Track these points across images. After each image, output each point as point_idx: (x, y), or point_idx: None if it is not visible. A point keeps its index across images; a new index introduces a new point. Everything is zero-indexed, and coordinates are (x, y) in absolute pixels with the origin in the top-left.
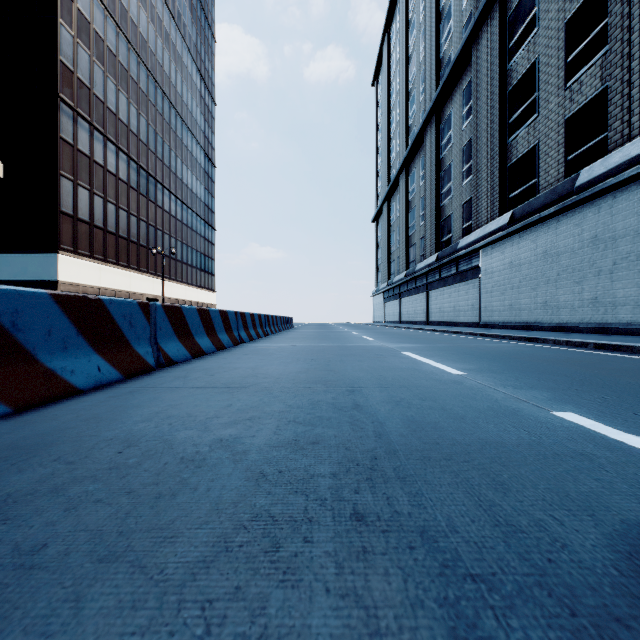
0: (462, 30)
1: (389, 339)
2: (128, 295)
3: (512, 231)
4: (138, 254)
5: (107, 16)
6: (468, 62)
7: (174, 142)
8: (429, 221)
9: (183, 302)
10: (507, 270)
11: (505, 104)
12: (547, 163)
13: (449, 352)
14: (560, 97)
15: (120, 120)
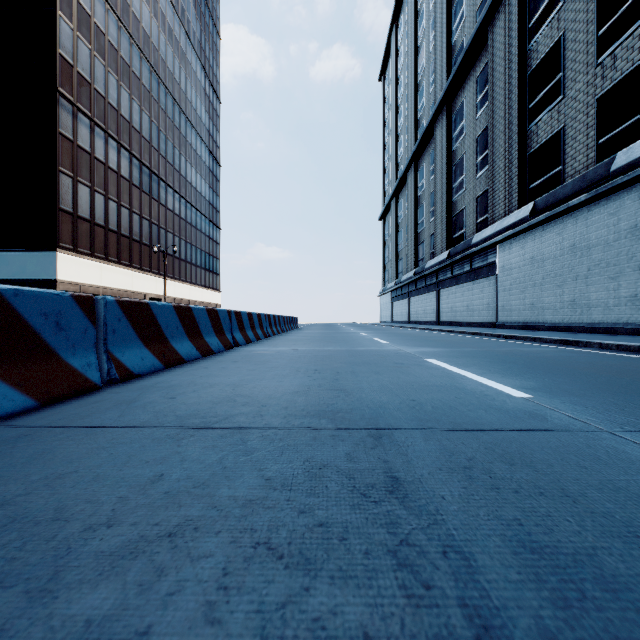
0: (476, 14)
1: (403, 341)
2: (130, 295)
3: (534, 223)
4: (141, 253)
5: (108, 10)
6: (483, 47)
7: (178, 139)
8: (440, 217)
9: (187, 302)
10: (528, 266)
11: (525, 88)
12: (574, 148)
13: (484, 359)
14: (590, 75)
15: (122, 116)
